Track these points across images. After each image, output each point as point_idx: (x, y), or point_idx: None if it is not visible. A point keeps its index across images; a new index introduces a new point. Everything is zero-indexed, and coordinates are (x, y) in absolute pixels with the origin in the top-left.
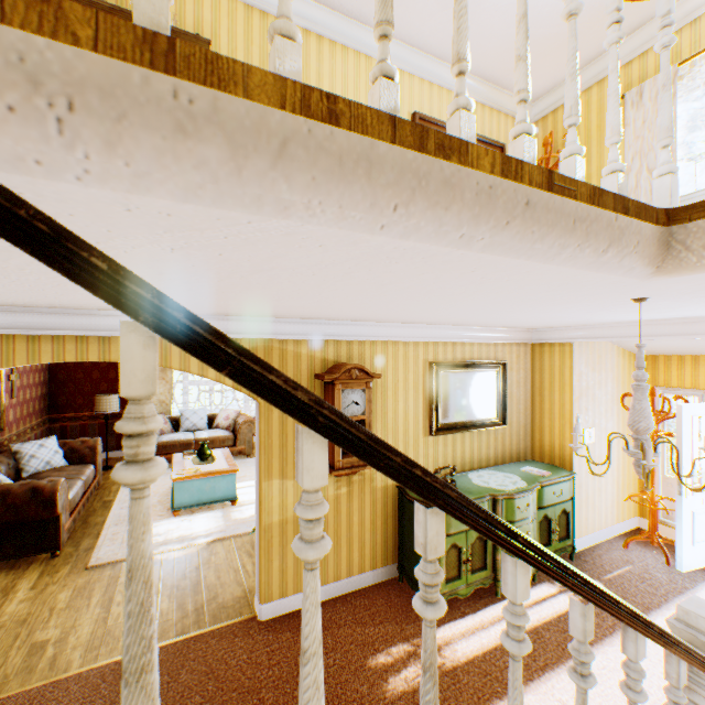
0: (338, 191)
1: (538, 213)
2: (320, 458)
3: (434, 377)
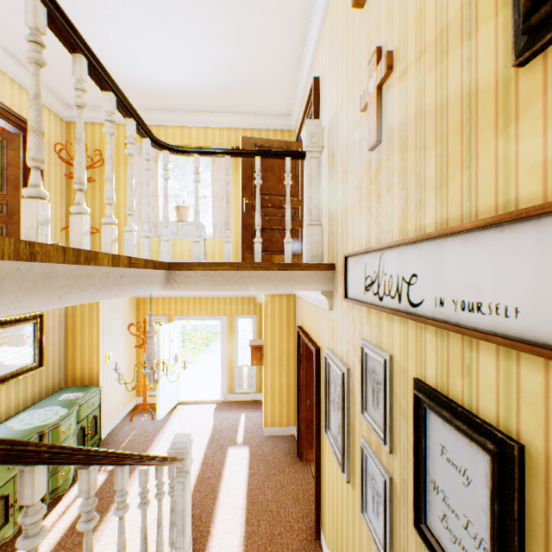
0: (31, 298)
1: (126, 279)
2: (44, 479)
3: None
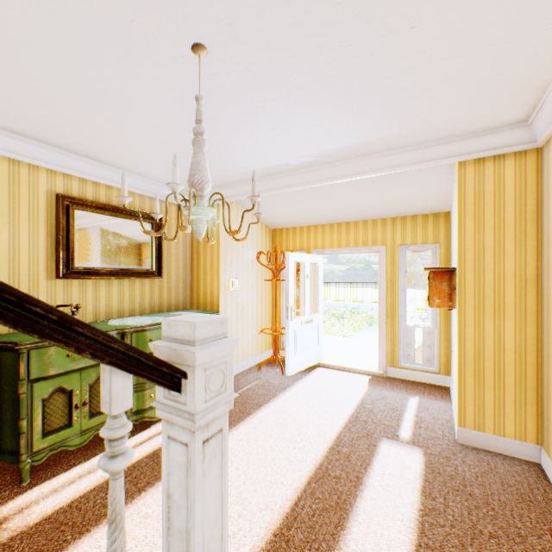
0: None
1: None
2: None
3: (65, 212)
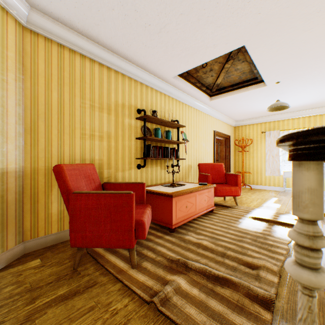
0: None
1: None
2: None
3: None
